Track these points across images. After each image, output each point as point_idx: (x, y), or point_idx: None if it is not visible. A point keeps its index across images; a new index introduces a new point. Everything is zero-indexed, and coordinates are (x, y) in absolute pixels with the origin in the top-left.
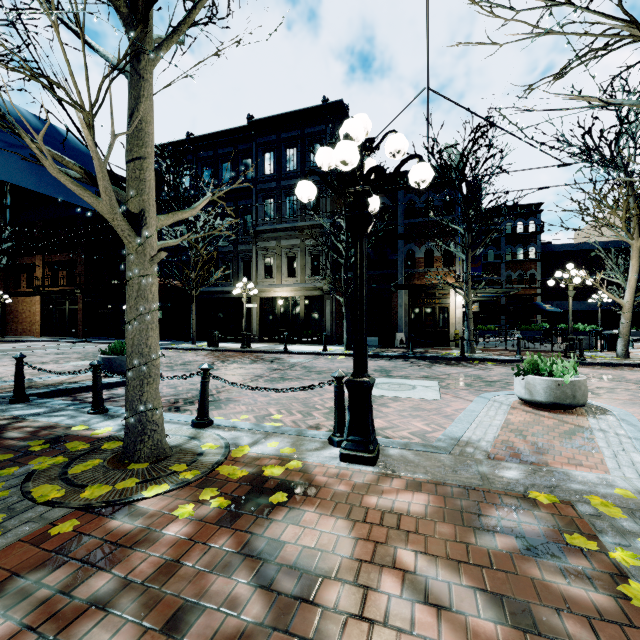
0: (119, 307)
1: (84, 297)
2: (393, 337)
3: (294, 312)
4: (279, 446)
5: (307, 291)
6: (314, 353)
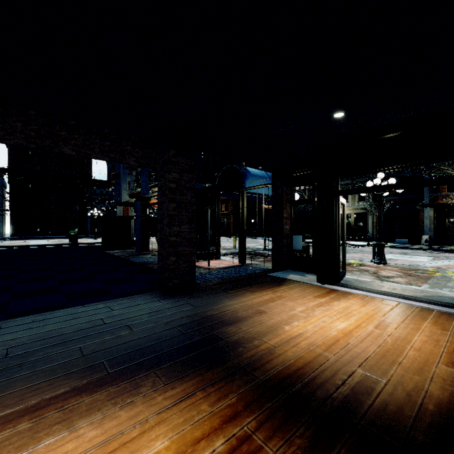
0: (249, 221)
1: (233, 216)
2: (420, 238)
3: (347, 222)
4: (354, 261)
5: (356, 210)
6: (361, 245)
